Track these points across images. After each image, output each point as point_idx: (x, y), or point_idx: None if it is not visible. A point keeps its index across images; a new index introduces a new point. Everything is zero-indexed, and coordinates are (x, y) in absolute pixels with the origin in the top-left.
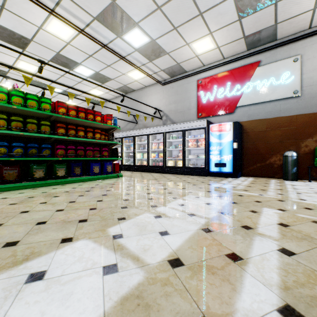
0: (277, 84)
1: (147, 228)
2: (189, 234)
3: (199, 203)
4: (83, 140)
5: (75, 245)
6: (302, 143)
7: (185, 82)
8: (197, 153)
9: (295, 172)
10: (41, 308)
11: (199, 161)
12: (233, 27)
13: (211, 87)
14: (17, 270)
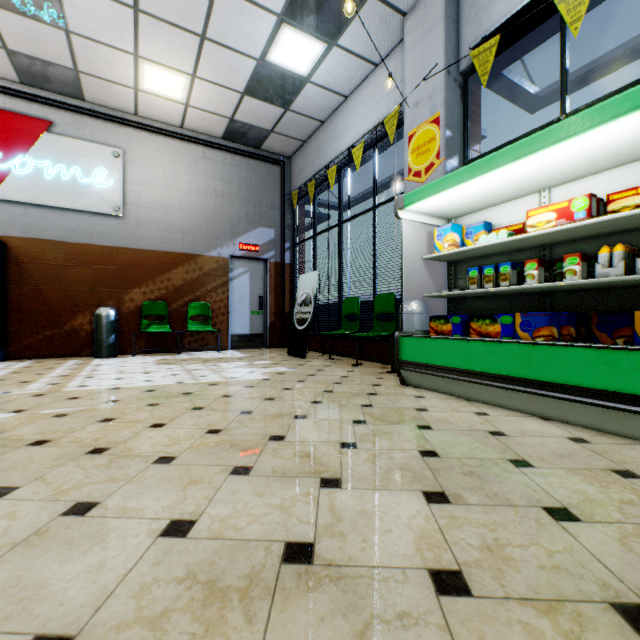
0: (87, 184)
1: None
2: None
3: None
4: None
5: None
6: (127, 296)
7: None
8: None
9: (114, 342)
10: None
11: None
12: None
13: None
14: None
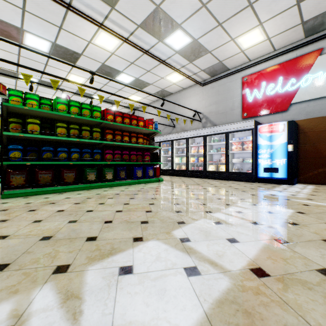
0: None
1: (212, 234)
2: (262, 243)
3: (259, 211)
4: (128, 145)
5: (148, 245)
6: None
7: (228, 81)
8: (242, 157)
9: None
10: (144, 300)
11: (245, 165)
12: (288, 13)
13: (258, 84)
14: (107, 262)
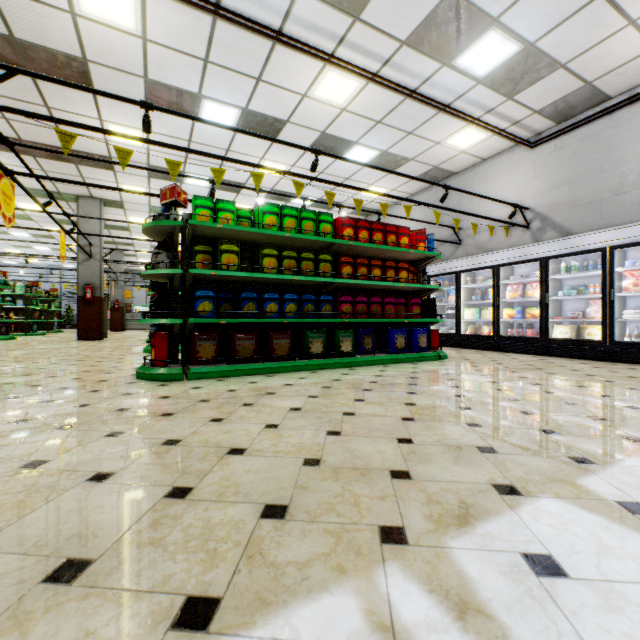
0: None
1: None
2: None
3: None
4: (378, 286)
5: (543, 507)
6: None
7: (606, 127)
8: None
9: None
10: None
11: None
12: None
13: None
14: (480, 536)
